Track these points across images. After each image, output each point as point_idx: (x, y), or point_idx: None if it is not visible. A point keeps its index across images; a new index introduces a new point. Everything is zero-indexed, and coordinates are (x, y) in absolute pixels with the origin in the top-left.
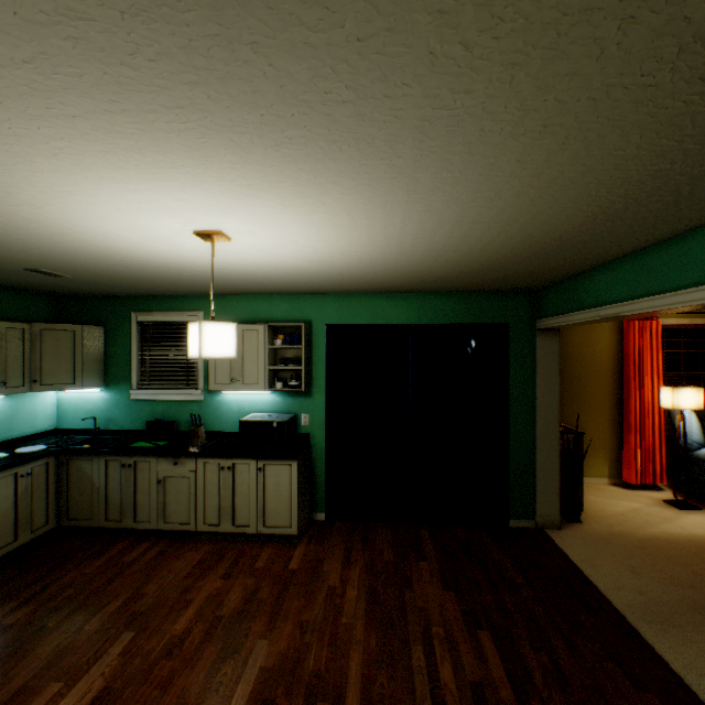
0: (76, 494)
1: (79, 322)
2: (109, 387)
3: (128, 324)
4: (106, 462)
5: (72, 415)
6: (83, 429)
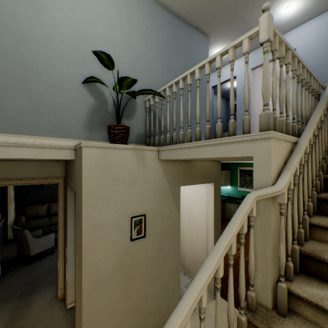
0: (226, 211)
1: (224, 169)
2: (231, 186)
3: (236, 170)
4: (233, 205)
5: (222, 192)
6: (225, 195)
